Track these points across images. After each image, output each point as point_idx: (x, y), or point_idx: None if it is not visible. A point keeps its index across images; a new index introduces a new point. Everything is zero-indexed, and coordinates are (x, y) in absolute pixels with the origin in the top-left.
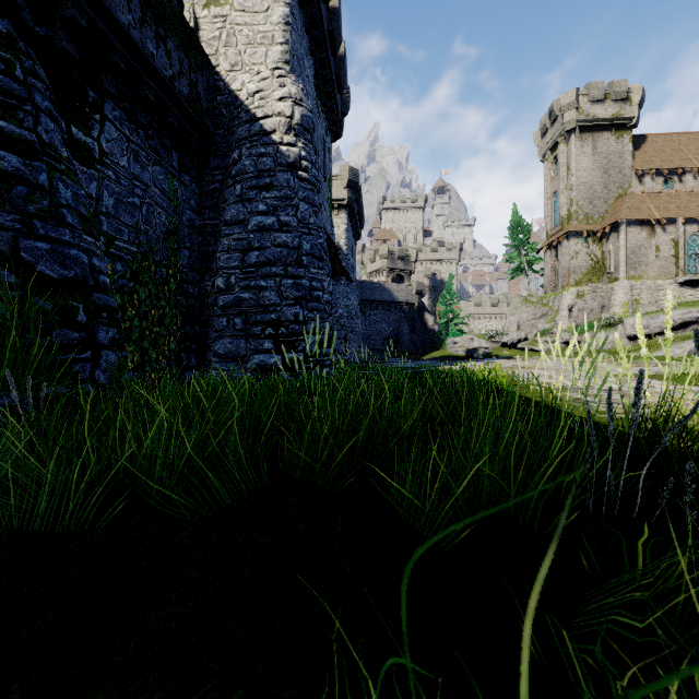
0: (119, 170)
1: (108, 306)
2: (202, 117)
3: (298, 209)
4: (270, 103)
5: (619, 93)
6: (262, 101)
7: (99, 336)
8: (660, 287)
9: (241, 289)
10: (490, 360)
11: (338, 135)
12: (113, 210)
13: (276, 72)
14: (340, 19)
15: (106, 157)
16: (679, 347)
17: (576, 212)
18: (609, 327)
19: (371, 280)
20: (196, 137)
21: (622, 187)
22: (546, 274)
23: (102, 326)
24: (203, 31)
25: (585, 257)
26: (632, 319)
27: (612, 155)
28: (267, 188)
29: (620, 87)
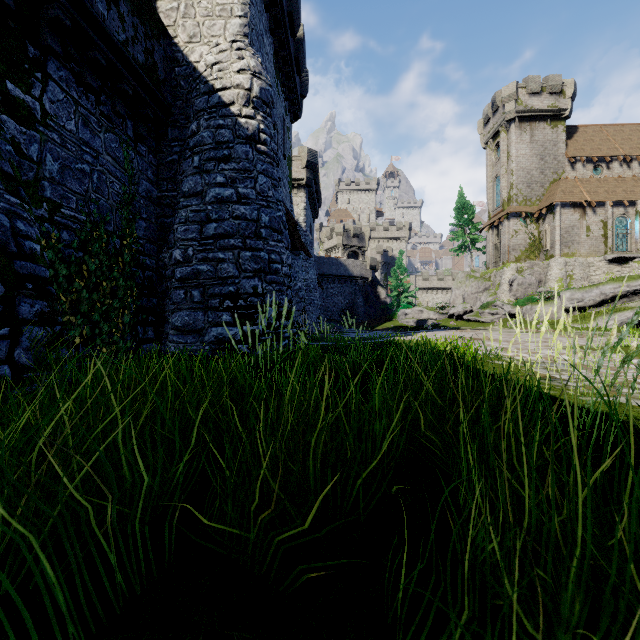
0: (65, 134)
1: (36, 275)
2: (159, 87)
3: (257, 181)
4: (228, 75)
5: (554, 87)
6: (221, 72)
7: (21, 310)
8: (591, 264)
9: (199, 262)
10: (440, 331)
11: (297, 116)
12: (58, 175)
13: (235, 45)
14: (299, 1)
15: (50, 119)
16: (612, 319)
17: (515, 195)
18: (547, 300)
19: (328, 255)
20: (152, 106)
21: (556, 172)
22: (488, 251)
23: (25, 298)
24: (161, 1)
25: (524, 236)
26: (568, 293)
27: (547, 143)
28: (225, 160)
29: (555, 82)
